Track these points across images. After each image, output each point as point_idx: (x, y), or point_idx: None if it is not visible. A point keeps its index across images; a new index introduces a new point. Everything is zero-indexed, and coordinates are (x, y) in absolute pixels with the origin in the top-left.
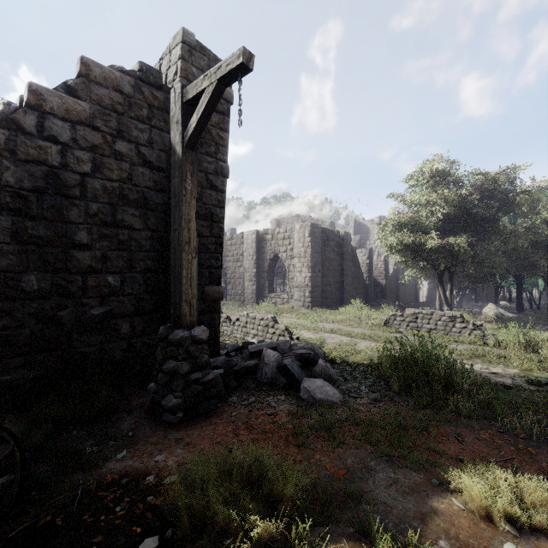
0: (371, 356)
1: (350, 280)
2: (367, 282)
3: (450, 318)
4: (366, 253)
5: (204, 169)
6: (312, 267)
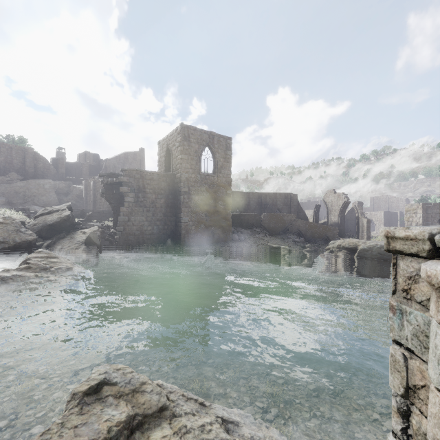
0: None
1: None
2: None
3: None
4: None
5: None
6: (384, 224)
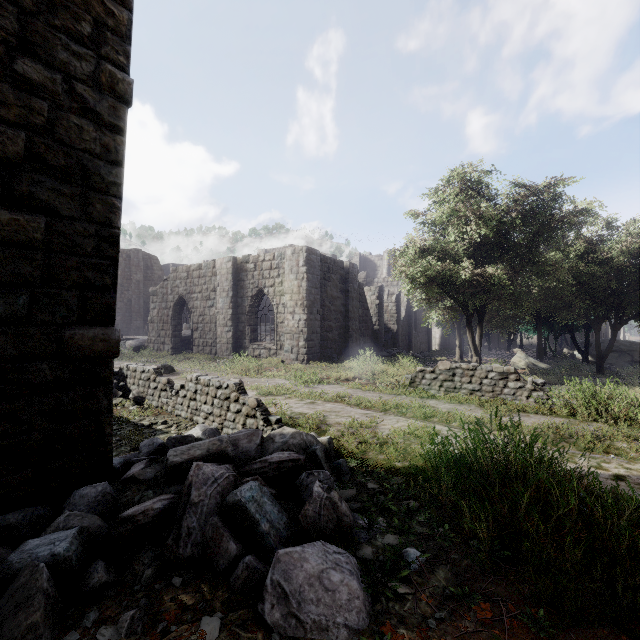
0: (405, 450)
1: (357, 325)
2: (377, 327)
3: (501, 374)
4: (375, 292)
5: (59, 65)
6: (308, 307)
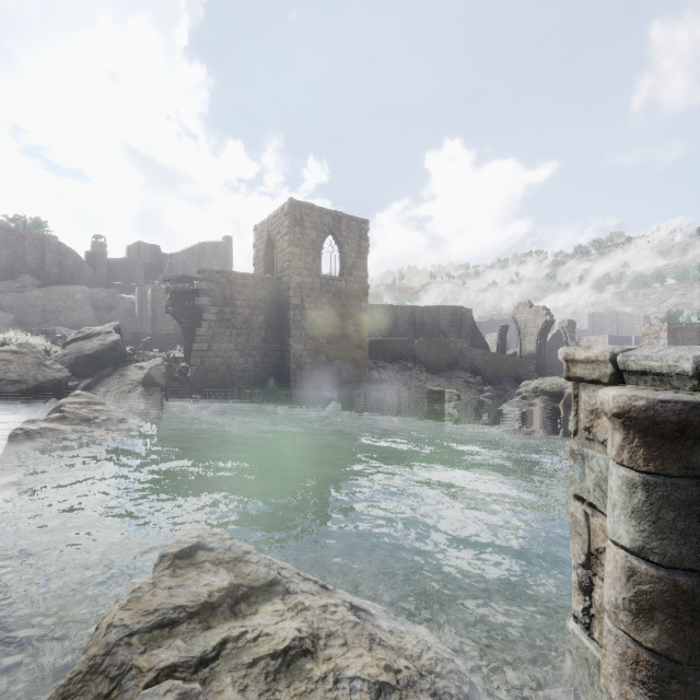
0: None
1: None
2: None
3: None
4: None
5: None
6: None
